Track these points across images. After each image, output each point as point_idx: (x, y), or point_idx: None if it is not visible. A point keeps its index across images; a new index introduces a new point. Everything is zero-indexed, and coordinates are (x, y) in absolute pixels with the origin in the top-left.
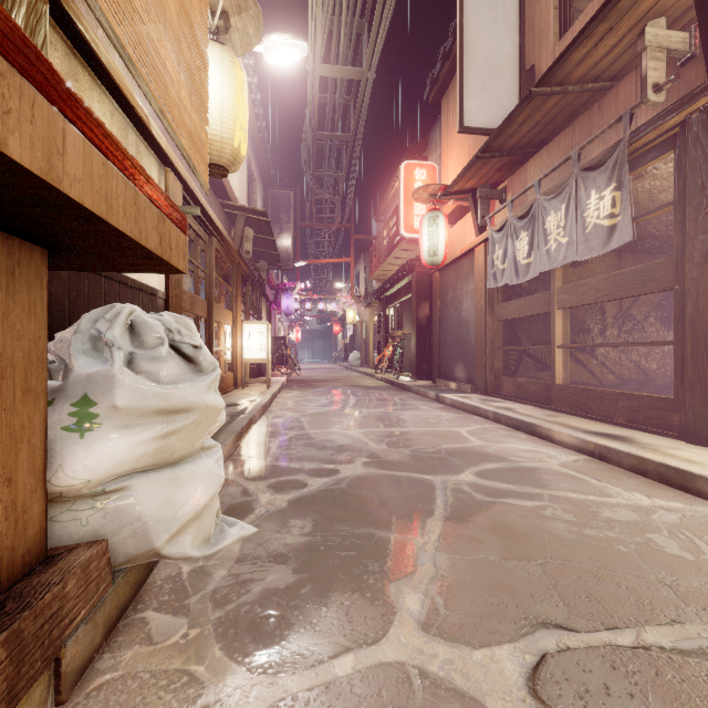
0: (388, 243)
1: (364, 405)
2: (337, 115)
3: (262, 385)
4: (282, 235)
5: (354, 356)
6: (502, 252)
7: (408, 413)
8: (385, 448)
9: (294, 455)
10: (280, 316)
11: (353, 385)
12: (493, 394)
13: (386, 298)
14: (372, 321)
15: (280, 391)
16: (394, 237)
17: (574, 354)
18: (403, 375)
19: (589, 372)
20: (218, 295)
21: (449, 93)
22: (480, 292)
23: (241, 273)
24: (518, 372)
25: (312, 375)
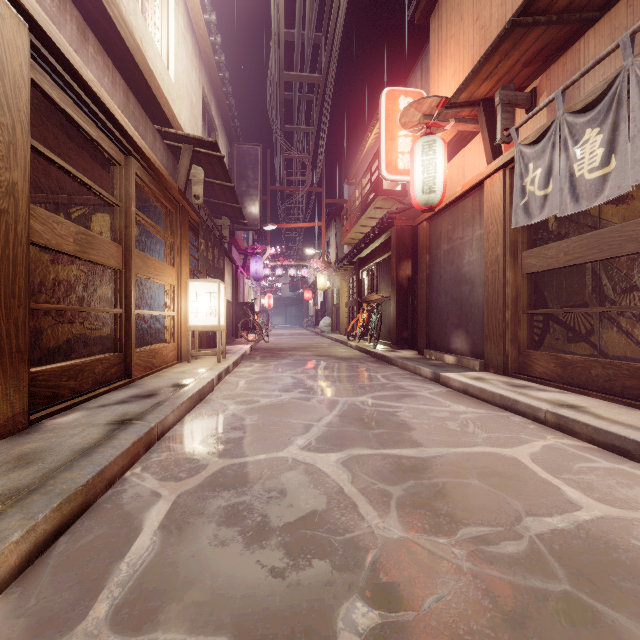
0: (361, 203)
1: (340, 388)
2: (307, 52)
3: (216, 357)
4: (249, 193)
5: (325, 322)
6: (543, 171)
7: (406, 405)
8: (402, 536)
9: (178, 577)
10: (250, 282)
11: (324, 355)
12: (518, 374)
13: (359, 260)
14: (343, 286)
15: (237, 363)
16: (368, 194)
17: (617, 320)
18: (379, 343)
19: (636, 343)
20: (159, 248)
21: (441, 4)
22: (495, 237)
23: (192, 224)
24: (544, 343)
25: (281, 342)
